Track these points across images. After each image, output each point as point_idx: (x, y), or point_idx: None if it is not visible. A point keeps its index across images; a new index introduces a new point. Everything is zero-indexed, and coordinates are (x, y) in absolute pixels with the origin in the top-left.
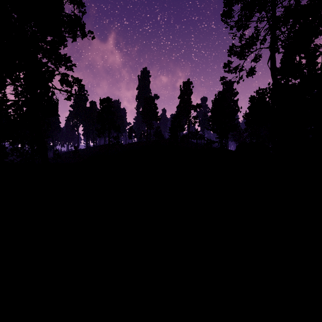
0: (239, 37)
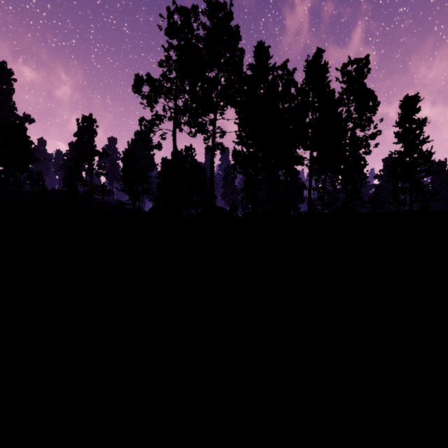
0: (150, 107)
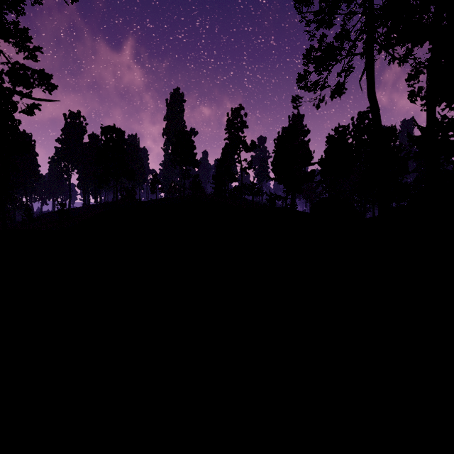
0: (318, 40)
